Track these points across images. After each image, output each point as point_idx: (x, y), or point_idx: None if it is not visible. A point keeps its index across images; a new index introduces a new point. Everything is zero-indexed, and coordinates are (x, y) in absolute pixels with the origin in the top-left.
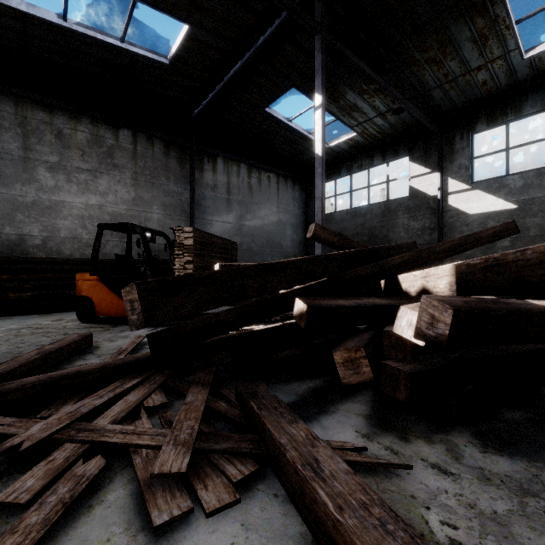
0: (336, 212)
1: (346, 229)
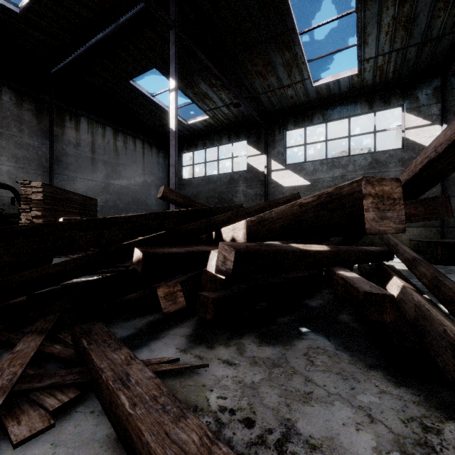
0: (194, 178)
1: (201, 192)
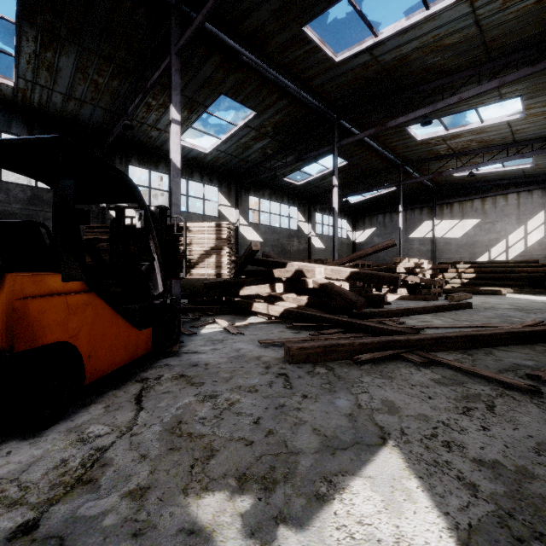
0: None
1: None
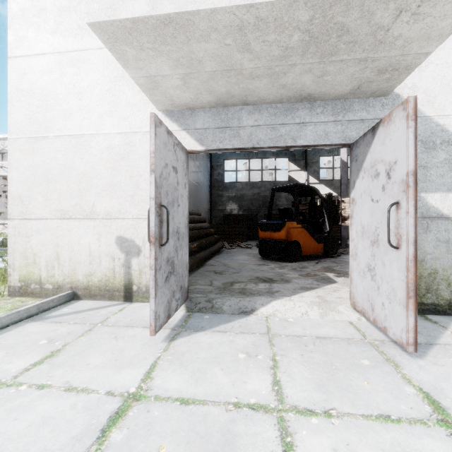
0: (238, 182)
1: (245, 195)
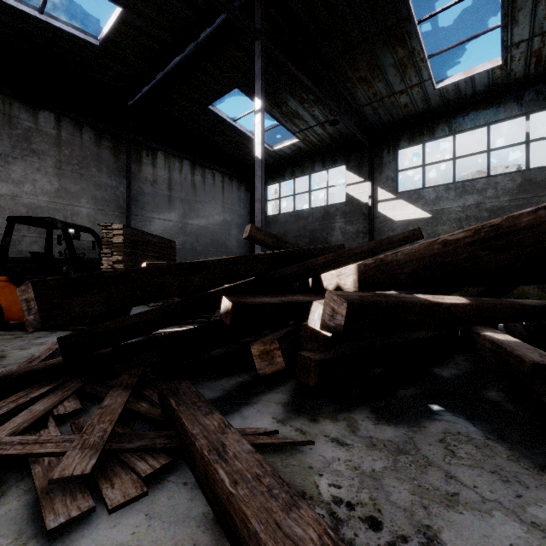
0: (281, 214)
1: (289, 231)
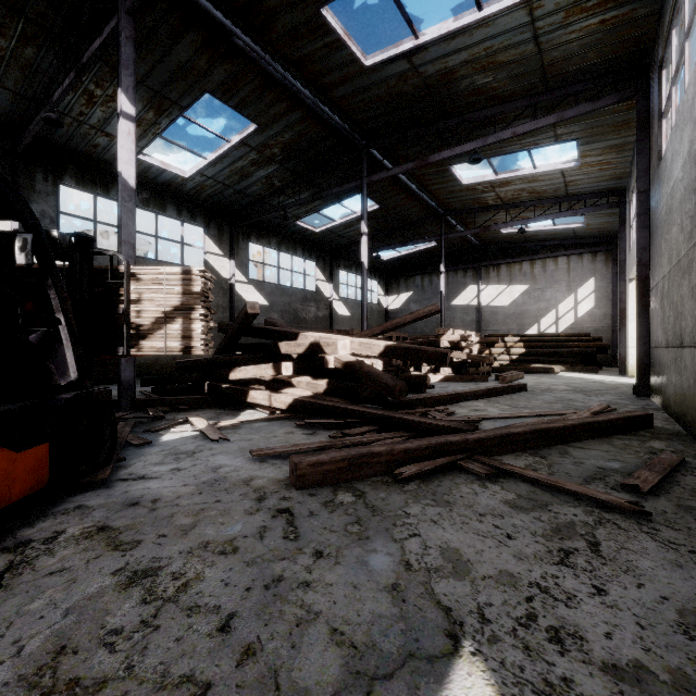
0: None
1: None
